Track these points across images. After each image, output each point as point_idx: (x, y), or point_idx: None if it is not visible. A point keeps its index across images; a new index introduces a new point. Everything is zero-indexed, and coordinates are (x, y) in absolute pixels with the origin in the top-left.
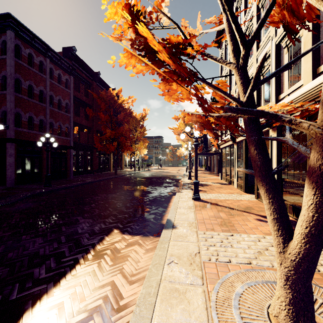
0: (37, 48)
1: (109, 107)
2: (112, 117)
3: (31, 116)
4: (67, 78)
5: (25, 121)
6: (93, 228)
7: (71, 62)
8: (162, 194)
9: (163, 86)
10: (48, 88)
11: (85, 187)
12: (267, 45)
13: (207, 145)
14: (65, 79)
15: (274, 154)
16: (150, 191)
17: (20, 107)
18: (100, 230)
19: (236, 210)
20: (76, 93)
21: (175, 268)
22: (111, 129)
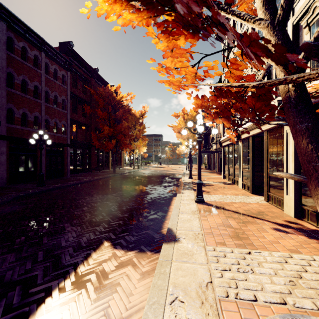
0: (31, 41)
1: (107, 104)
2: (111, 114)
3: (24, 112)
4: (64, 74)
5: (18, 118)
6: (79, 239)
7: (69, 57)
8: (161, 195)
9: (164, 41)
10: (43, 83)
11: (80, 187)
12: None
13: (207, 142)
14: (61, 75)
15: (291, 152)
16: (148, 191)
17: (13, 102)
18: (87, 243)
19: (247, 215)
20: (73, 90)
21: (180, 312)
22: (110, 126)
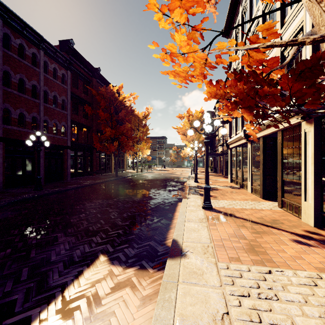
0: (29, 38)
1: (109, 104)
2: (113, 116)
3: (22, 113)
4: (64, 73)
5: (15, 118)
6: (72, 252)
7: (69, 56)
8: (165, 200)
9: None
10: (41, 83)
11: (80, 192)
12: (298, 16)
13: (213, 145)
14: (61, 74)
15: (310, 153)
16: (152, 196)
17: (9, 102)
18: (81, 257)
19: (260, 224)
20: (74, 90)
21: None
22: (112, 128)
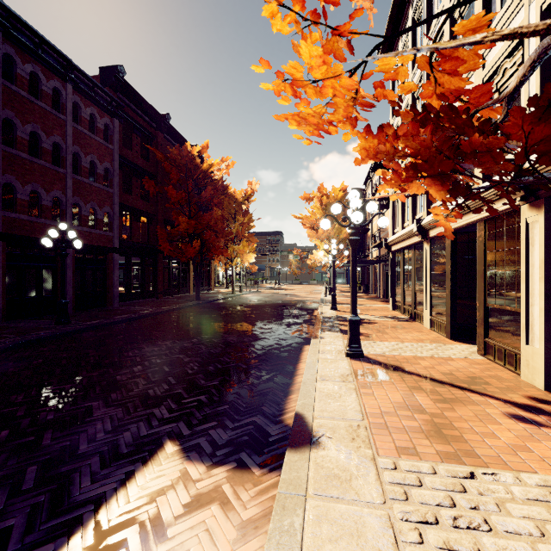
0: (47, 63)
1: (186, 176)
2: (192, 196)
3: (35, 190)
4: (107, 124)
5: (24, 201)
6: (117, 437)
7: (117, 94)
8: (282, 342)
9: None
10: (69, 140)
11: (135, 326)
12: (514, 20)
13: (363, 246)
14: (103, 125)
15: (536, 261)
16: (258, 335)
17: (13, 173)
18: (132, 446)
19: (449, 385)
20: (125, 152)
21: None
22: (190, 217)
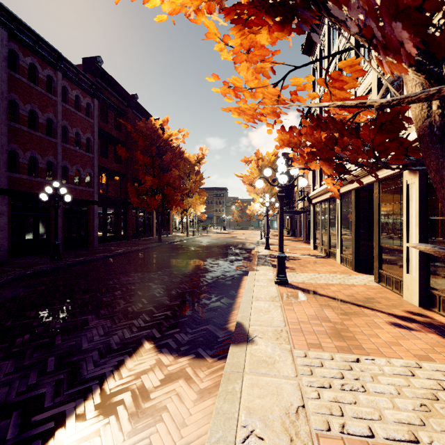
0: (42, 56)
1: (150, 144)
2: (155, 159)
3: (33, 156)
4: (89, 103)
5: (24, 164)
6: (109, 339)
7: (96, 79)
8: (227, 273)
9: (235, 35)
10: (59, 116)
11: (112, 262)
12: None
13: (291, 199)
14: (86, 104)
15: (414, 212)
16: (208, 268)
17: (17, 142)
18: (120, 344)
19: (350, 303)
20: (103, 125)
21: None
22: (153, 176)
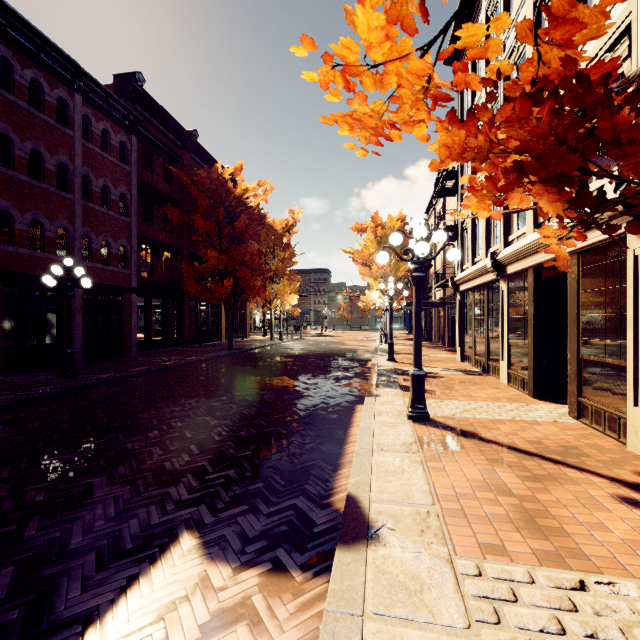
0: (51, 68)
1: (216, 203)
2: (223, 227)
3: (37, 219)
4: (123, 141)
5: (23, 231)
6: (121, 526)
7: (134, 107)
8: (330, 400)
9: None
10: (78, 159)
11: (154, 381)
12: (618, 5)
13: (424, 285)
14: (118, 143)
15: None
16: (301, 391)
17: (10, 198)
18: (138, 539)
19: (538, 457)
20: (145, 175)
21: None
22: (220, 251)
